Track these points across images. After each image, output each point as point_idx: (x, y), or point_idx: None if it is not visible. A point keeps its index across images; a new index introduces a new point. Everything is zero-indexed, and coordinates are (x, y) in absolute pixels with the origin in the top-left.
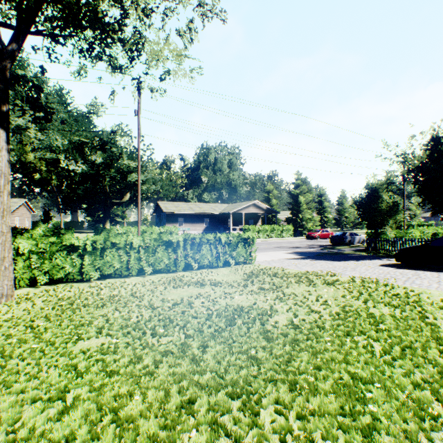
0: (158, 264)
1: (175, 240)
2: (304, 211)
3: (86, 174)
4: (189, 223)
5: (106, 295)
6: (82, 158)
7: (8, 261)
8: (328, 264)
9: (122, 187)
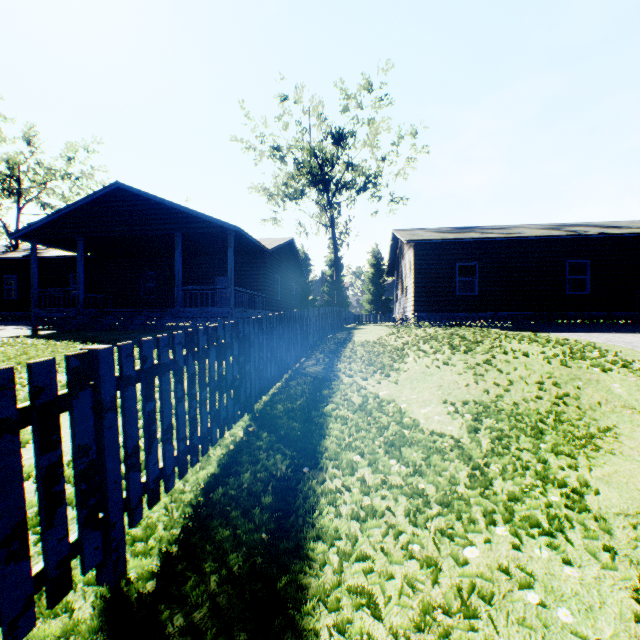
0: None
1: None
2: None
3: None
4: None
5: None
6: None
7: None
8: None
9: None
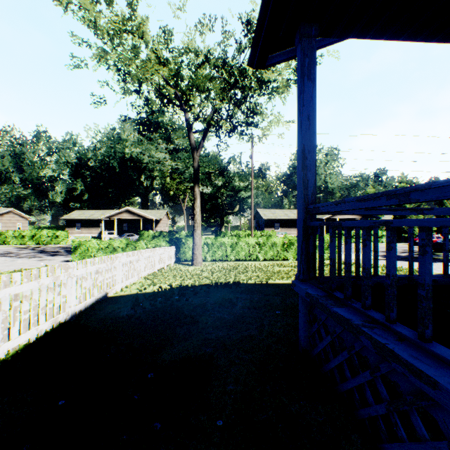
0: (266, 255)
1: (277, 240)
2: (410, 215)
3: (211, 194)
4: (284, 227)
5: (243, 266)
6: (209, 183)
7: (200, 247)
8: (398, 263)
9: (231, 200)
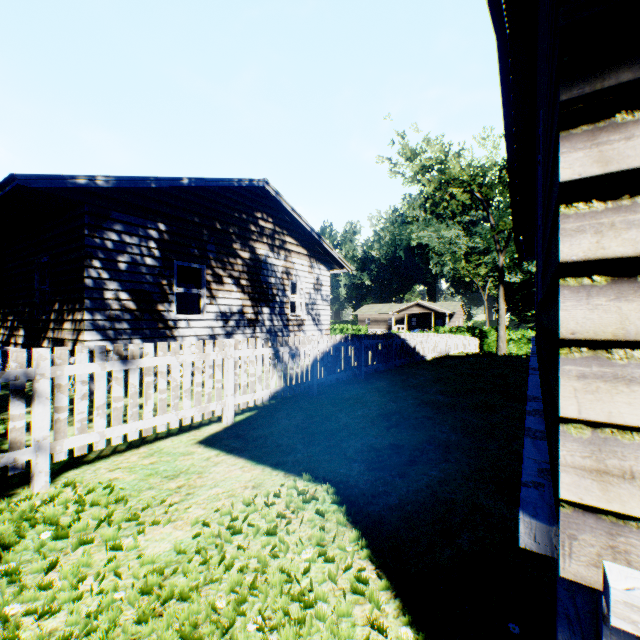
0: None
1: None
2: None
3: (522, 282)
4: None
5: None
6: (519, 270)
7: (504, 340)
8: None
9: None
